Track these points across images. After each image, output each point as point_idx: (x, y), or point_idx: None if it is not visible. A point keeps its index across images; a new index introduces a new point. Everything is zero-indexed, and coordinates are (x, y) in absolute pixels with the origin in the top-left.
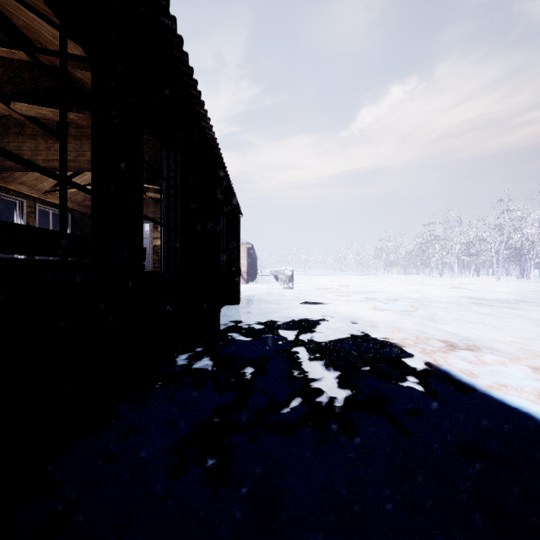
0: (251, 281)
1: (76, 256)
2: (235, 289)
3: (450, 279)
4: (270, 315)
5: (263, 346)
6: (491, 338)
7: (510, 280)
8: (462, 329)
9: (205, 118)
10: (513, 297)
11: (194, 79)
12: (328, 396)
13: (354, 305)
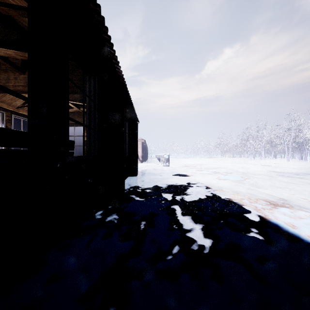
0: (144, 161)
1: (16, 146)
2: (134, 167)
3: (260, 160)
4: (156, 183)
5: (152, 205)
6: (297, 199)
7: (295, 161)
8: (276, 192)
9: (114, 56)
10: (300, 171)
11: (105, 26)
12: (198, 245)
13: (206, 176)
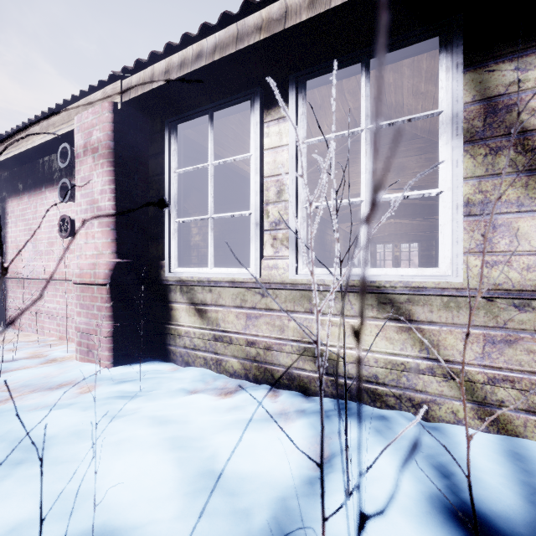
0: None
1: None
2: None
3: None
4: None
5: None
6: None
7: None
8: None
9: None
10: None
11: None
12: None
13: None
